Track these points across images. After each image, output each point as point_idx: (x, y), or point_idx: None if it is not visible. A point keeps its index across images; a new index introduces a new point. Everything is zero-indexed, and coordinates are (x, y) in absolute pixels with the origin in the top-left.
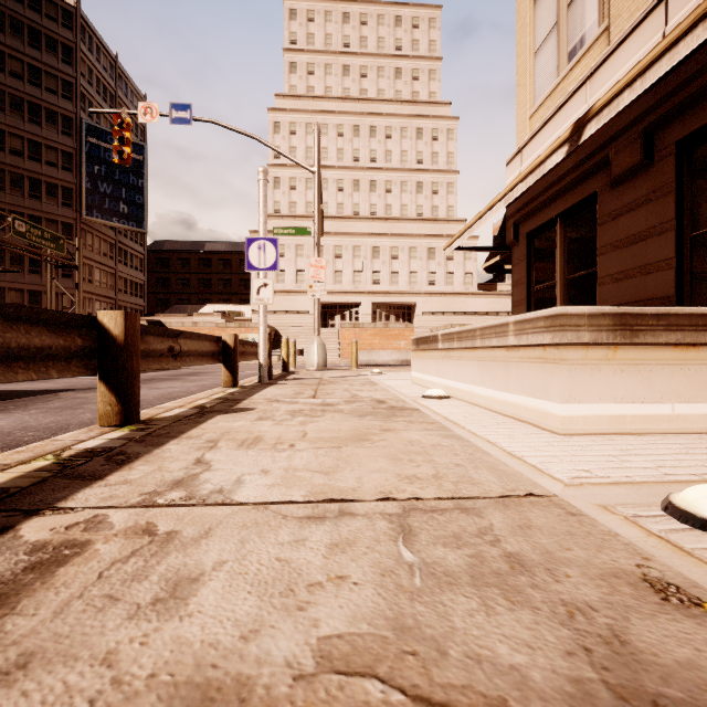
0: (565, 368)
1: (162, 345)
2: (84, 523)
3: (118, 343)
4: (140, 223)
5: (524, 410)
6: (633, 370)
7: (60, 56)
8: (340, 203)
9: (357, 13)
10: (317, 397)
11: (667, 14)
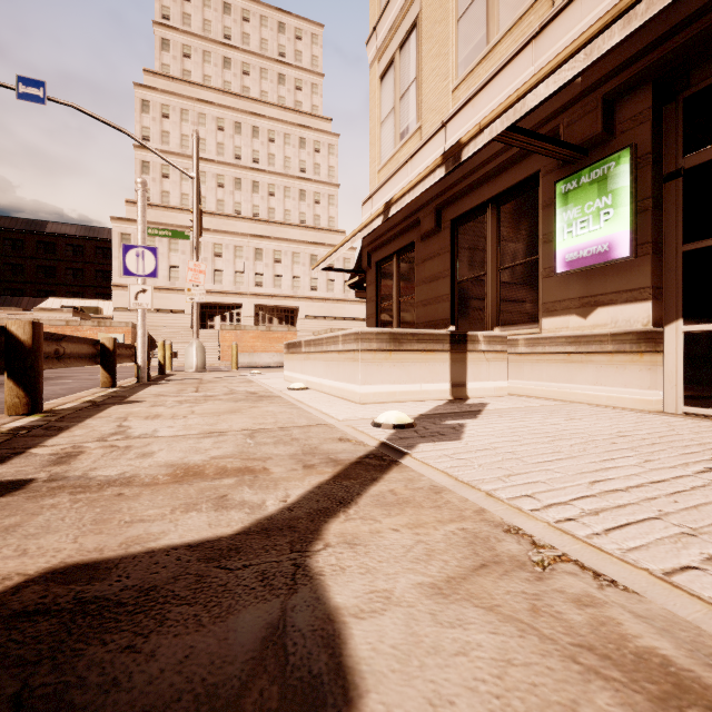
0: (362, 364)
1: (50, 348)
2: (70, 447)
3: (26, 347)
4: None
5: (346, 392)
6: (400, 365)
7: None
8: (221, 200)
9: (239, 7)
10: (199, 392)
11: (446, 137)
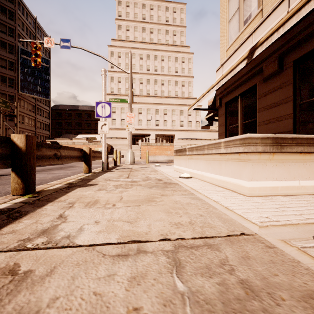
0: (250, 164)
1: (50, 152)
2: None
3: (22, 151)
4: (47, 96)
5: (229, 184)
6: (281, 165)
7: (7, 16)
8: (141, 89)
9: (148, 4)
10: (129, 177)
11: (289, 3)
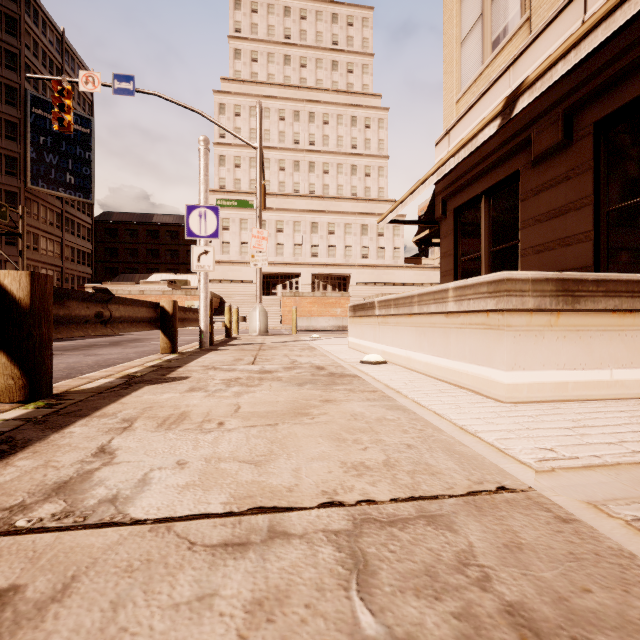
0: (510, 334)
1: (88, 310)
2: None
3: (22, 307)
4: (87, 194)
5: (465, 377)
6: (575, 336)
7: (3, 27)
8: (282, 182)
9: (297, 8)
10: (256, 363)
11: (586, 4)
